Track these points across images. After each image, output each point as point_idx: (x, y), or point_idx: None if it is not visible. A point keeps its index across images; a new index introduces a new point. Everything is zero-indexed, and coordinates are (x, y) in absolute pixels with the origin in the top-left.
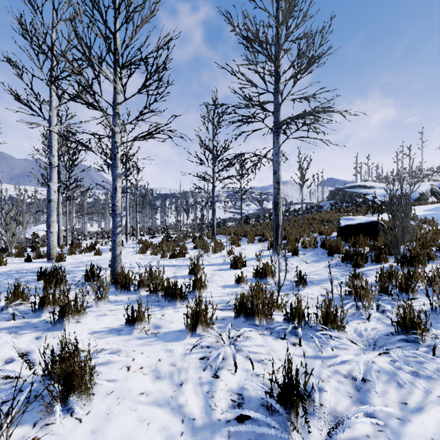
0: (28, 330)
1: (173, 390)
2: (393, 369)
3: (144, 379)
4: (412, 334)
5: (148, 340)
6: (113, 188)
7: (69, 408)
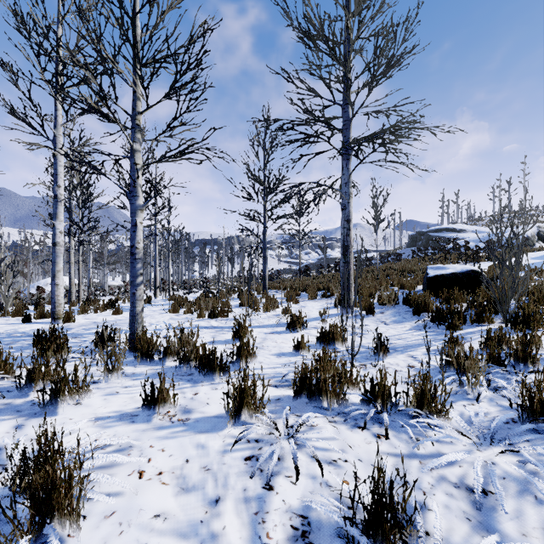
0: (7, 415)
1: (204, 511)
2: (526, 475)
3: (162, 492)
4: (542, 422)
5: (173, 431)
6: (132, 224)
7: (43, 540)
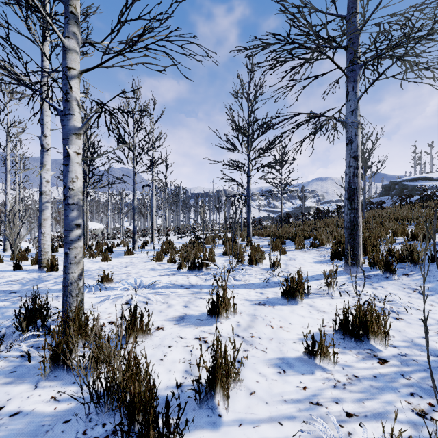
0: None
1: None
2: None
3: None
4: None
5: None
6: (64, 154)
7: None
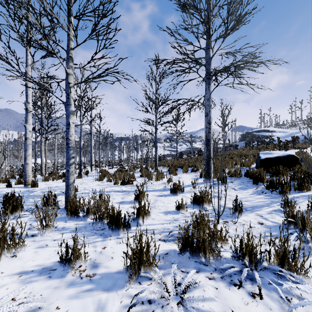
0: None
1: None
2: None
3: None
4: None
5: (80, 288)
6: (67, 123)
7: None
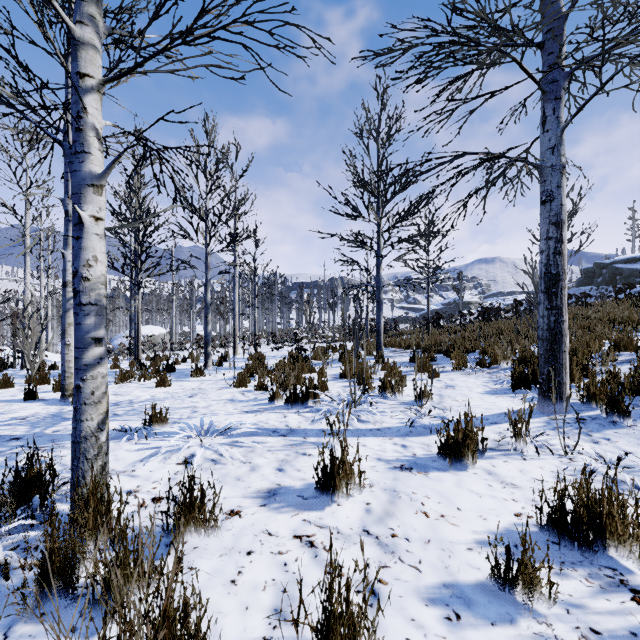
0: None
1: None
2: None
3: None
4: None
5: None
6: (74, 220)
7: None
